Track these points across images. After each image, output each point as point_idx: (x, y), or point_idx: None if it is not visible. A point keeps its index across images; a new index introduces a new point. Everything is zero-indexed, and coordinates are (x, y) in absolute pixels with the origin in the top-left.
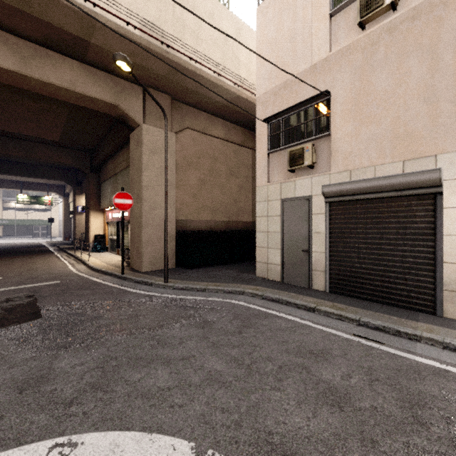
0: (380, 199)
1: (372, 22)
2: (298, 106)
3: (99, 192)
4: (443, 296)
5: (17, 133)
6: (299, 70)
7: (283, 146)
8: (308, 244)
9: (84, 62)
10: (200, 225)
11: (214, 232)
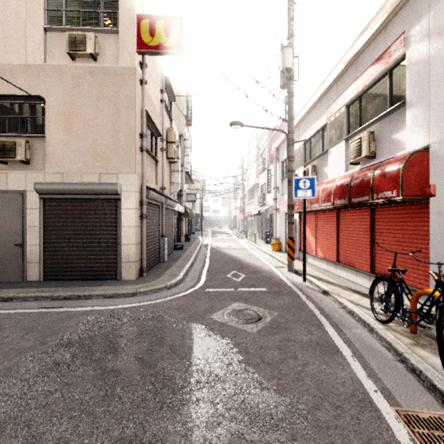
0: (85, 199)
1: (81, 59)
2: (10, 98)
3: None
4: (121, 266)
5: None
6: (12, 61)
7: None
8: (22, 238)
9: None
10: None
11: None
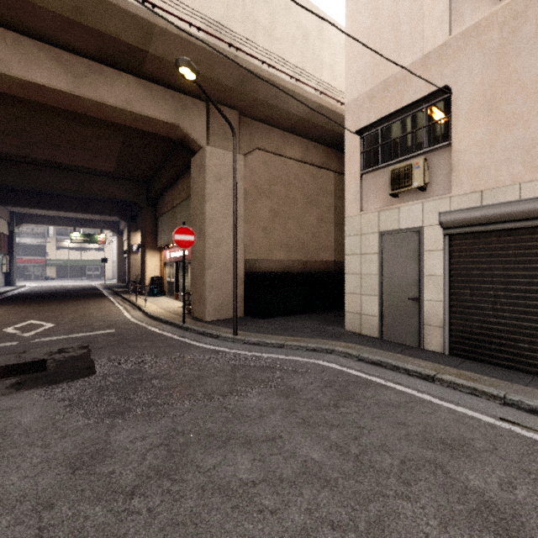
0: (529, 228)
1: None
2: (404, 110)
3: (155, 228)
4: None
5: (70, 164)
6: (405, 63)
7: (381, 164)
8: (418, 290)
9: (141, 77)
10: (272, 265)
11: (289, 274)
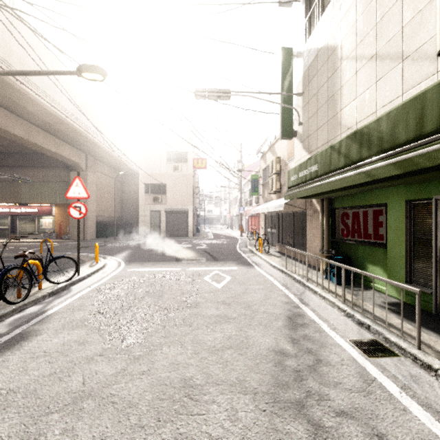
0: (178, 213)
1: (176, 171)
2: (157, 184)
3: None
4: (188, 233)
5: None
6: (157, 173)
7: (150, 193)
8: (160, 224)
9: (72, 146)
10: (100, 218)
11: (107, 222)
